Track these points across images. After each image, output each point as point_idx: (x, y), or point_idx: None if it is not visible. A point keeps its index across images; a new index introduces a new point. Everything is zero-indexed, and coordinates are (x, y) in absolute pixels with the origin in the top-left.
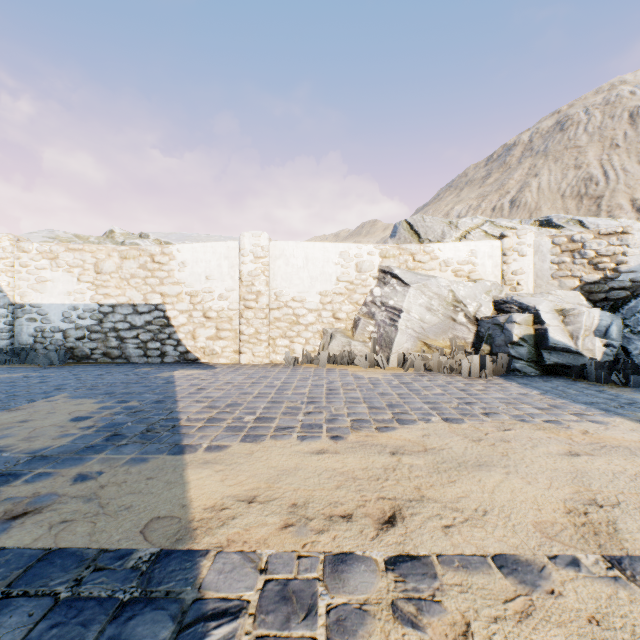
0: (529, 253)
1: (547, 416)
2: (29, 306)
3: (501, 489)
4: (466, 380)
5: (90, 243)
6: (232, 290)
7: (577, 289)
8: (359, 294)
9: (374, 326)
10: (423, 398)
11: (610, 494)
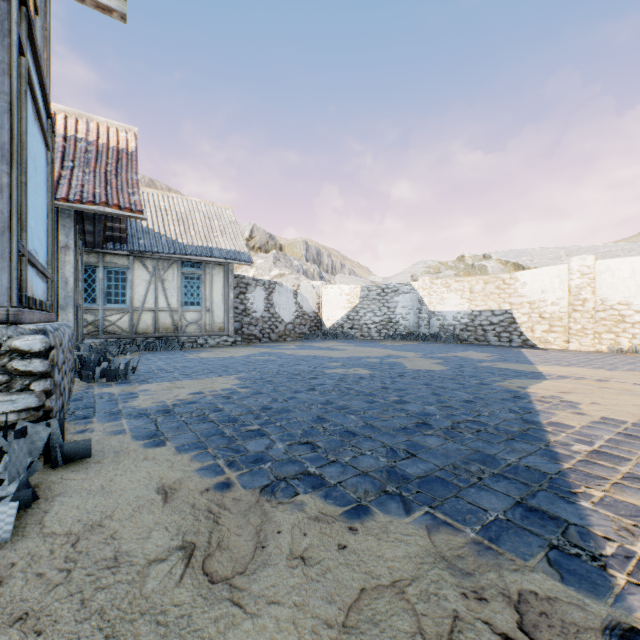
0: None
1: None
2: (436, 312)
3: None
4: None
5: (449, 267)
6: (561, 299)
7: None
8: None
9: None
10: None
11: None
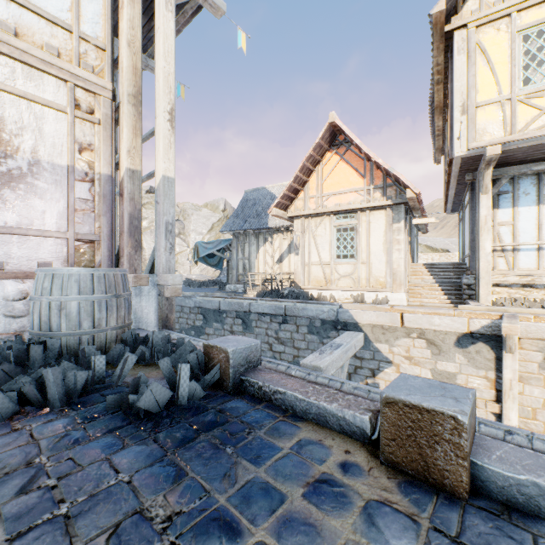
0: None
1: None
2: None
3: None
4: None
5: None
6: None
7: None
8: None
9: None
10: None
11: None
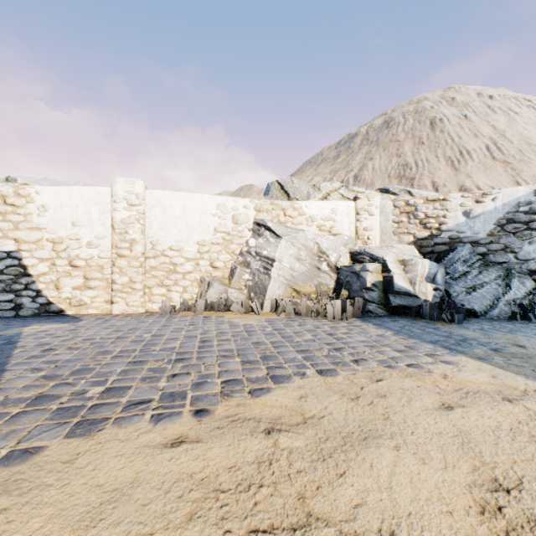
0: (376, 213)
1: (408, 359)
2: None
3: (398, 479)
4: (331, 323)
5: None
6: (103, 237)
7: (412, 244)
8: (236, 244)
9: (249, 274)
10: (296, 346)
11: (506, 466)
